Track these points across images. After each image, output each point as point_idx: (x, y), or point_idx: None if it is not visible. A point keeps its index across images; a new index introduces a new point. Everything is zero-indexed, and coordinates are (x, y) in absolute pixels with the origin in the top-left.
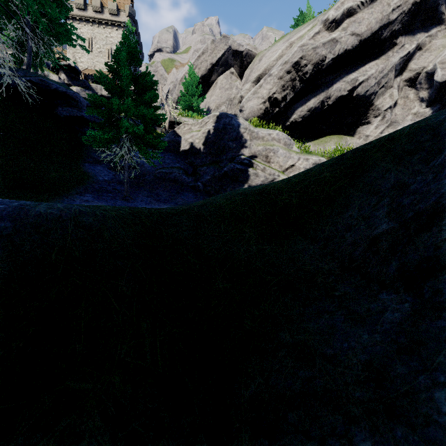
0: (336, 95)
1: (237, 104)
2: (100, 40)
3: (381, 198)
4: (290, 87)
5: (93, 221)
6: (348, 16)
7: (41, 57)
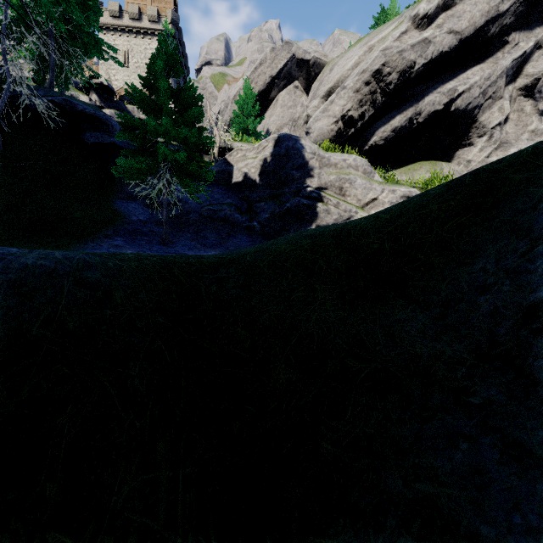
0: (429, 111)
1: (303, 125)
2: (138, 53)
3: (536, 242)
4: (370, 102)
5: (102, 277)
6: (444, 9)
7: (66, 73)
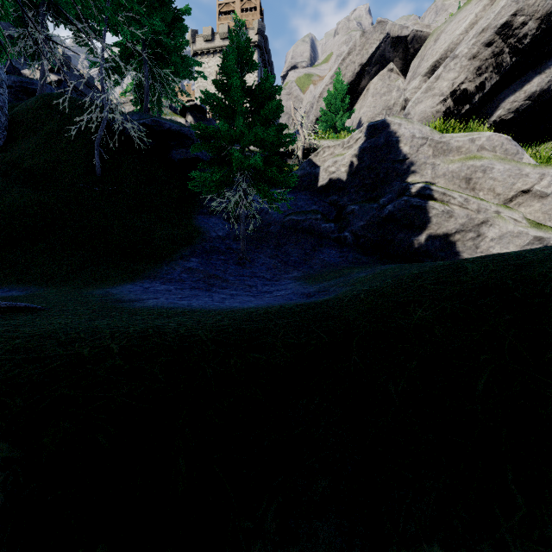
0: None
1: (399, 111)
2: None
3: None
4: (492, 67)
5: None
6: None
7: (160, 97)
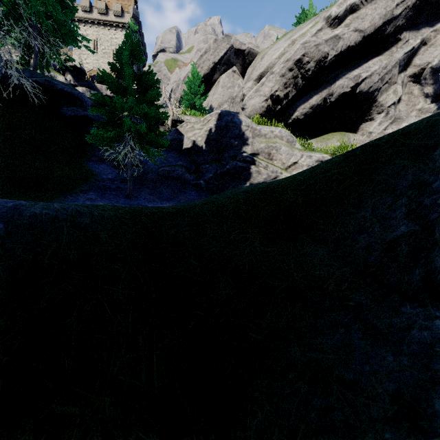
0: (339, 92)
1: (240, 102)
2: (105, 42)
3: (398, 198)
4: (293, 84)
5: (90, 222)
6: (350, 12)
7: (47, 58)
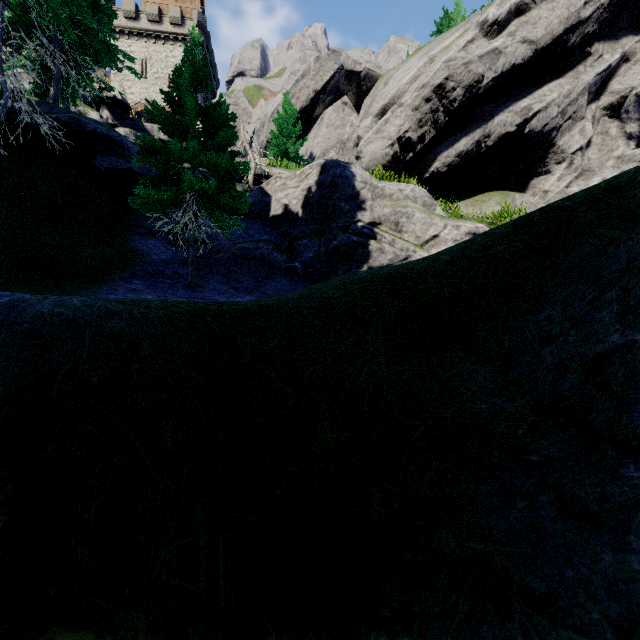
0: (499, 132)
1: (353, 148)
2: (158, 62)
3: (604, 289)
4: (431, 122)
5: (127, 327)
6: (516, 15)
7: (74, 86)
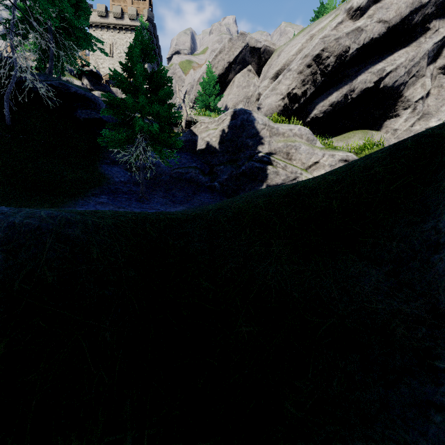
0: (361, 88)
1: (255, 101)
2: (121, 45)
3: None
4: (311, 81)
5: (80, 234)
6: (374, 2)
7: (63, 62)
